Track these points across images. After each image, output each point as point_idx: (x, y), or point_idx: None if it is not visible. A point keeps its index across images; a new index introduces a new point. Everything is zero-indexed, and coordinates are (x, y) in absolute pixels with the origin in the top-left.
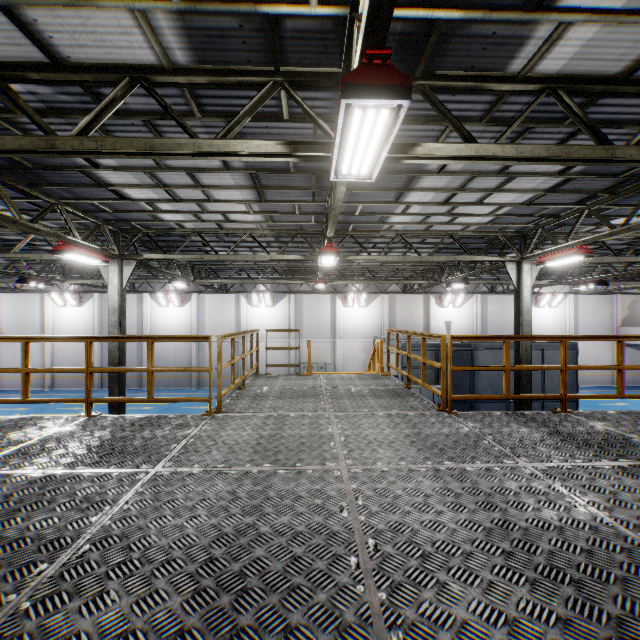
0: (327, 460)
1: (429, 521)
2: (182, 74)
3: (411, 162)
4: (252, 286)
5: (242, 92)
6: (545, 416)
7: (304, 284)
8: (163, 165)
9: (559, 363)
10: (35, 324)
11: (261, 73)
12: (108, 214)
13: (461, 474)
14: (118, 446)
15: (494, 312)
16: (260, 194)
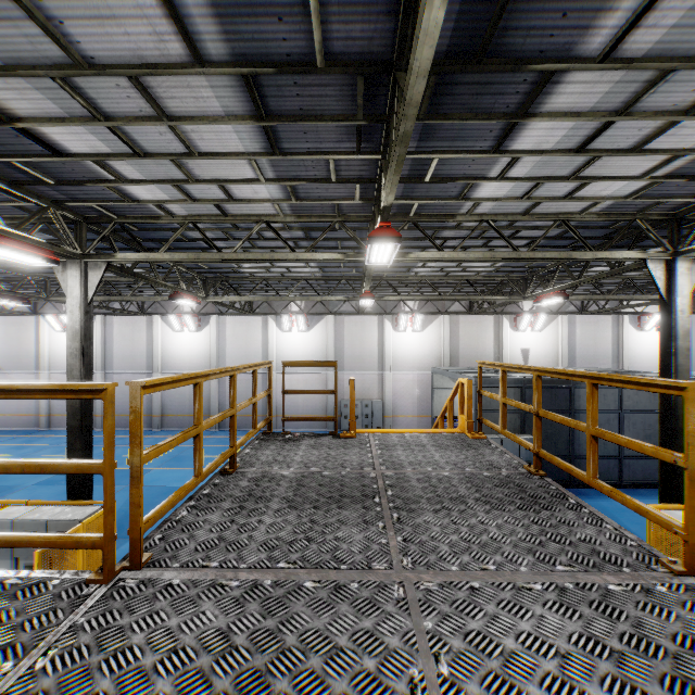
0: None
1: None
2: None
3: None
4: (282, 306)
5: None
6: None
7: (345, 303)
8: (80, 58)
9: None
10: (30, 352)
11: None
12: (53, 190)
13: None
14: None
15: (584, 337)
16: (269, 135)
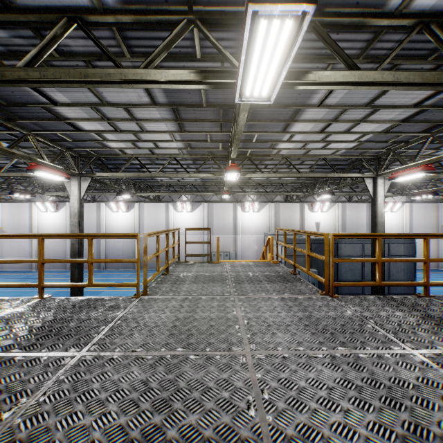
0: (233, 344)
1: (338, 423)
2: (111, 15)
3: (303, 88)
4: (177, 197)
5: (162, 33)
6: (412, 300)
7: (214, 196)
8: (105, 102)
9: (401, 253)
10: (25, 224)
11: (177, 13)
12: (69, 143)
13: (356, 362)
14: (55, 328)
15: (351, 216)
16: (180, 125)
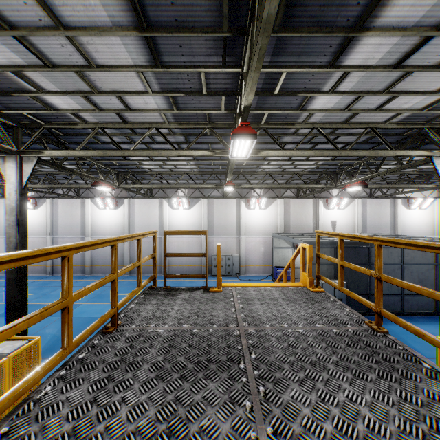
0: None
1: None
2: None
3: None
4: (173, 192)
5: None
6: None
7: (215, 190)
8: None
9: None
10: (1, 223)
11: None
12: None
13: None
14: None
15: (372, 213)
16: (151, 47)
